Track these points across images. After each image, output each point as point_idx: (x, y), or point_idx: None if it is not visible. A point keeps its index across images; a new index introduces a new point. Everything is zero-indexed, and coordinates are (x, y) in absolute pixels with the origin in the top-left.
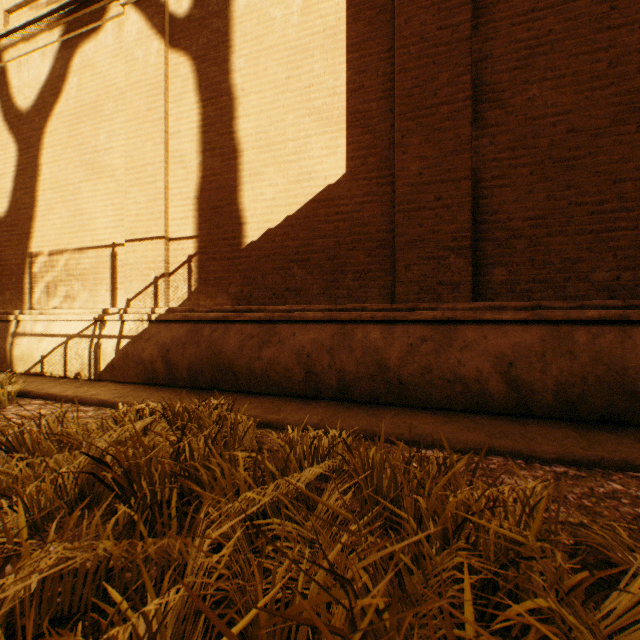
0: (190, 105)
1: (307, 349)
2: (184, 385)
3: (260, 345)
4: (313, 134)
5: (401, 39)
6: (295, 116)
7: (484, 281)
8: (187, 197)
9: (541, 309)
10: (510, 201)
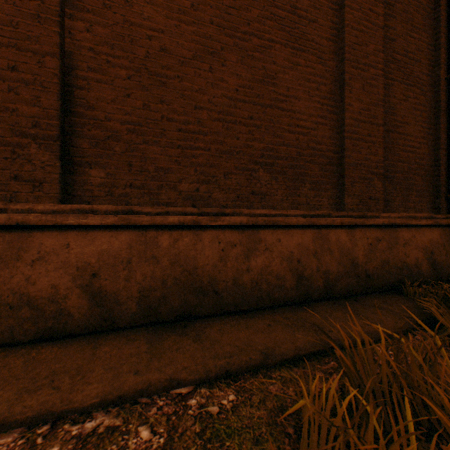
0: None
1: None
2: None
3: None
4: None
5: None
6: None
7: (81, 181)
8: None
9: (133, 214)
10: (109, 100)
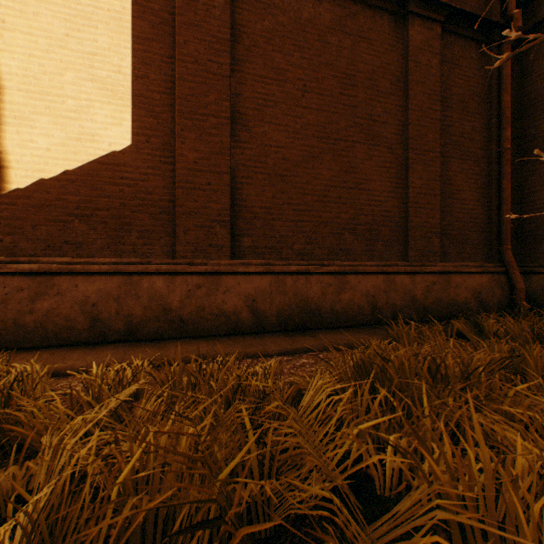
0: None
1: (93, 299)
2: None
3: (33, 298)
4: (97, 100)
5: (181, 54)
6: (76, 76)
7: (238, 246)
8: None
9: (270, 265)
10: (253, 195)
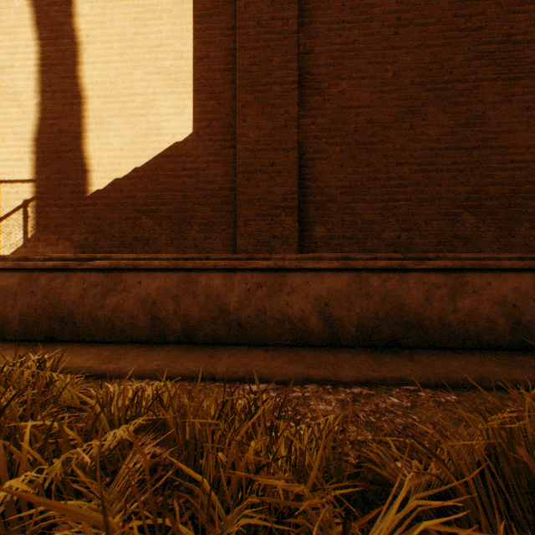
0: (26, 41)
1: (153, 296)
2: (15, 338)
3: (104, 293)
4: (161, 92)
5: (241, 20)
6: (143, 72)
7: (308, 236)
8: (22, 138)
9: (348, 260)
10: (327, 172)
